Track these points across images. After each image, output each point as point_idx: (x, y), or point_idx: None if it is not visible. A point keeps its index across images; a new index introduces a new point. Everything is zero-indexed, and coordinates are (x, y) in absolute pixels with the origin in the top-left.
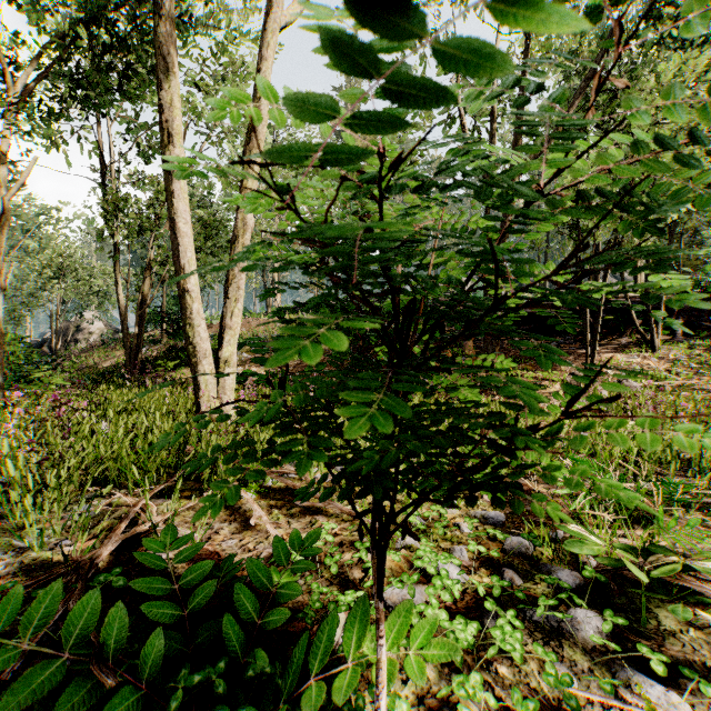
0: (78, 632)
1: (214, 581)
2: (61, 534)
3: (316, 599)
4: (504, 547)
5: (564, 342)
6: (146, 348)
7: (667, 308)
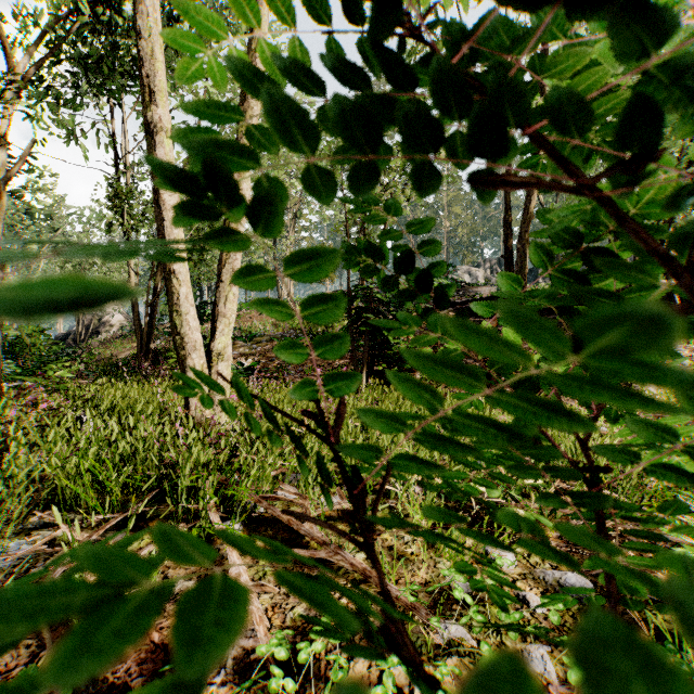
0: None
1: None
2: None
3: None
4: None
5: None
6: (160, 340)
7: None
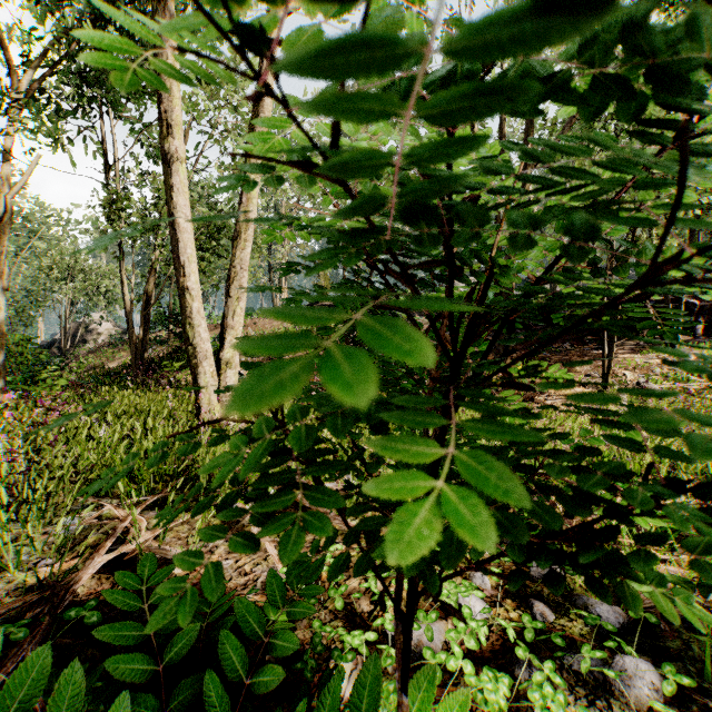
0: (17, 705)
1: (197, 625)
2: (43, 552)
3: (317, 641)
4: (531, 573)
5: None
6: (152, 348)
7: (686, 307)
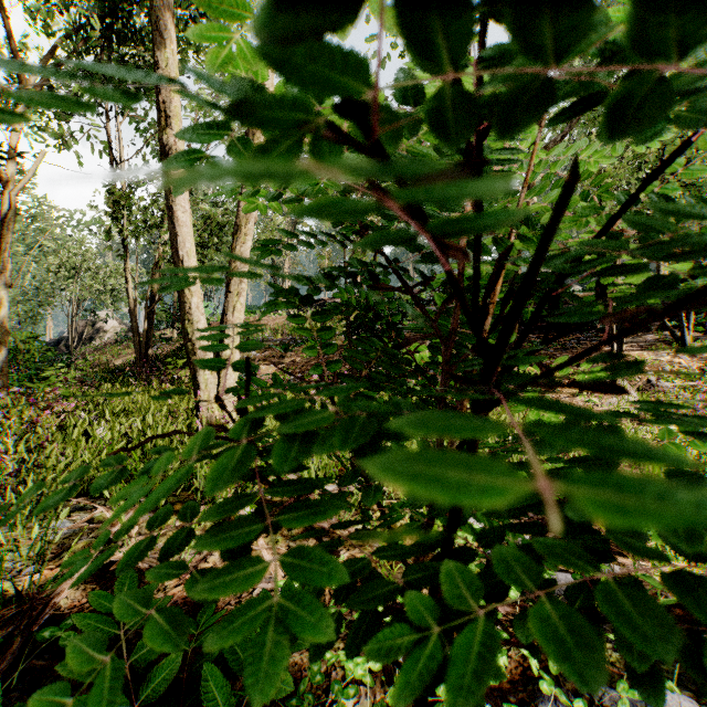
0: None
1: (179, 655)
2: (29, 558)
3: (315, 670)
4: None
5: (585, 339)
6: (157, 346)
7: None
